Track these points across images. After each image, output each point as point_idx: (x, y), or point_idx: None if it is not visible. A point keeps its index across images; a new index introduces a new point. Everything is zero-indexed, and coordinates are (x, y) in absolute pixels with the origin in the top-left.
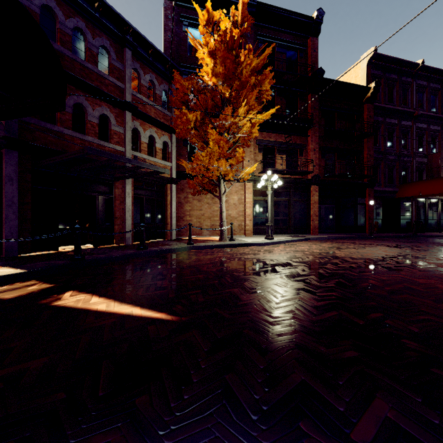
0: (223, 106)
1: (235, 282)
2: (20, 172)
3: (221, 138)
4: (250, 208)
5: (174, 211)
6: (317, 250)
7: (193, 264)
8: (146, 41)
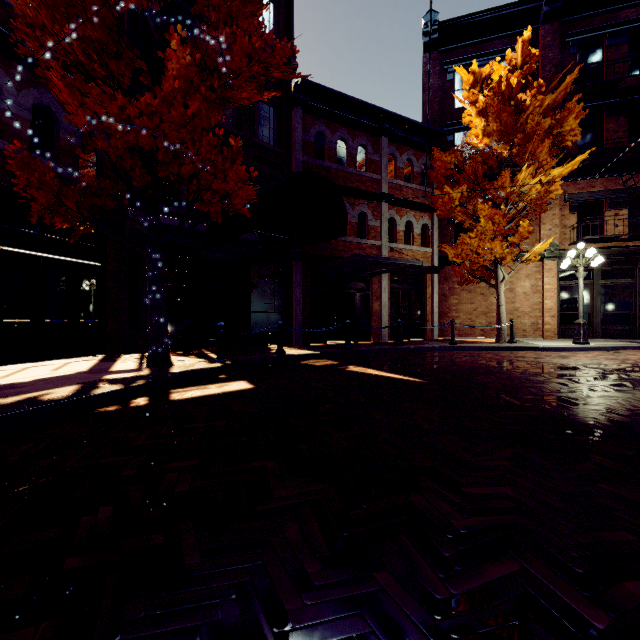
0: (500, 169)
1: (487, 373)
2: (303, 278)
3: (496, 213)
4: (552, 298)
5: (435, 306)
6: None
7: (450, 360)
8: (402, 119)
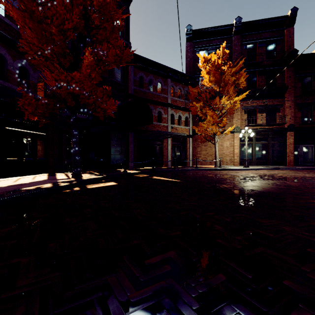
0: (216, 96)
1: (205, 178)
2: (134, 139)
3: (214, 114)
4: (237, 149)
5: (191, 152)
6: (269, 173)
7: (194, 174)
8: (177, 71)
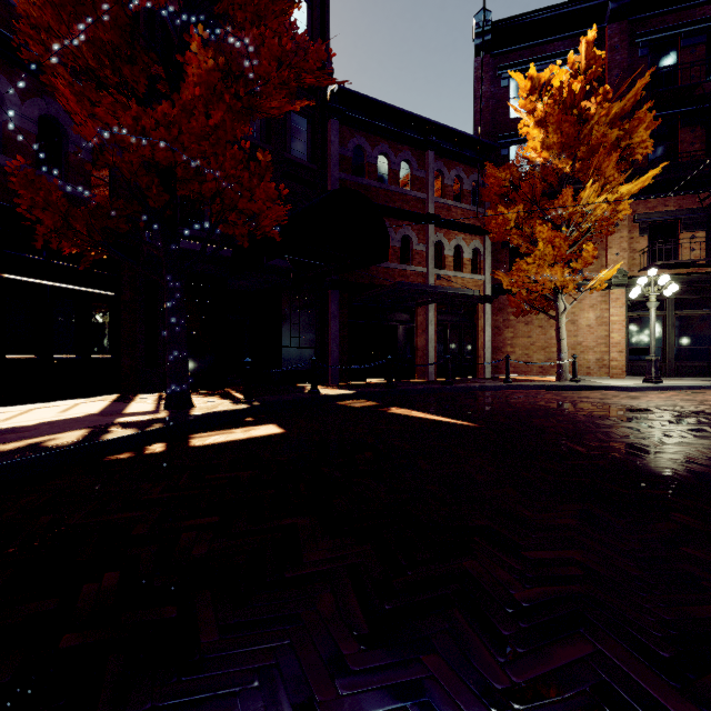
0: (561, 186)
1: (547, 416)
2: (340, 309)
3: (556, 235)
4: (619, 331)
5: (487, 340)
6: None
7: (505, 401)
8: (451, 131)
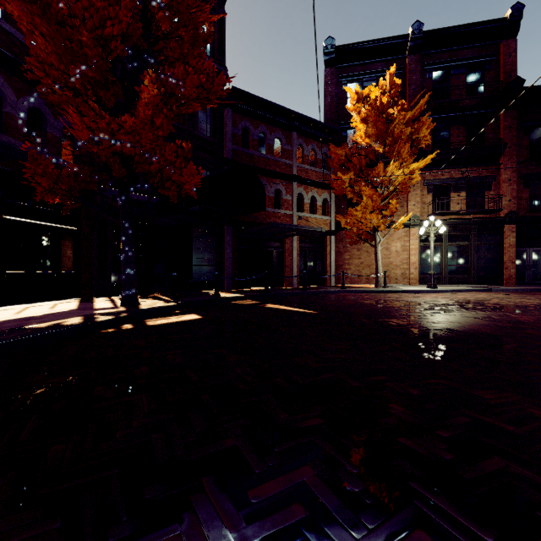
0: (377, 161)
1: (360, 307)
2: (232, 239)
3: (374, 193)
4: (415, 255)
5: (332, 260)
6: (473, 298)
7: (339, 299)
8: (308, 119)
